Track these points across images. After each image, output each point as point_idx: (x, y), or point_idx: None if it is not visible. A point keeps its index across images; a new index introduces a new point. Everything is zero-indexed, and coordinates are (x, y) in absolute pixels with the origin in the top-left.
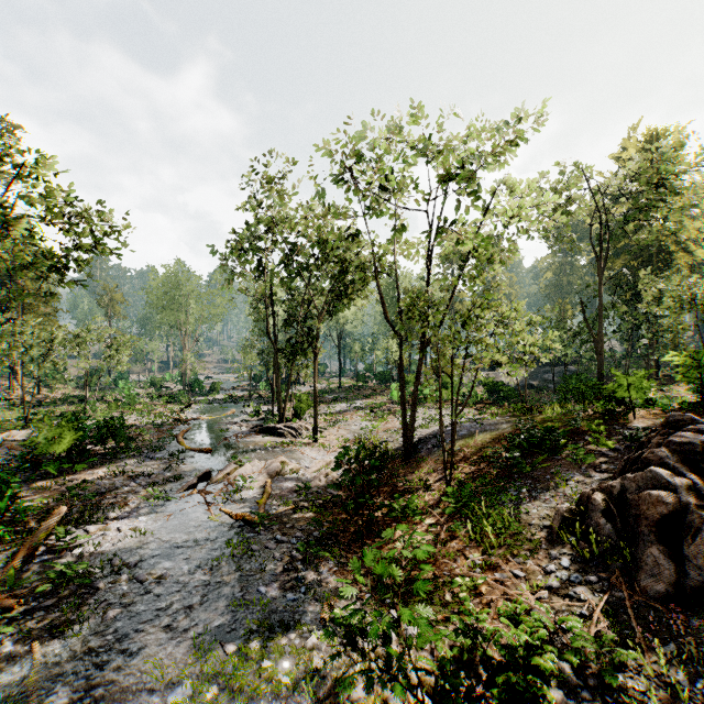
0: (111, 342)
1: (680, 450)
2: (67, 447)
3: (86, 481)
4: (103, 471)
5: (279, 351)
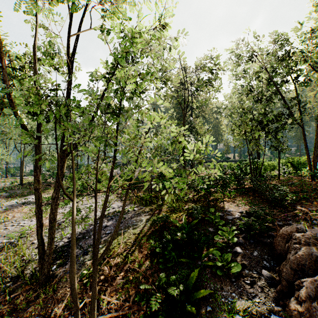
0: None
1: None
2: None
3: None
4: None
5: None
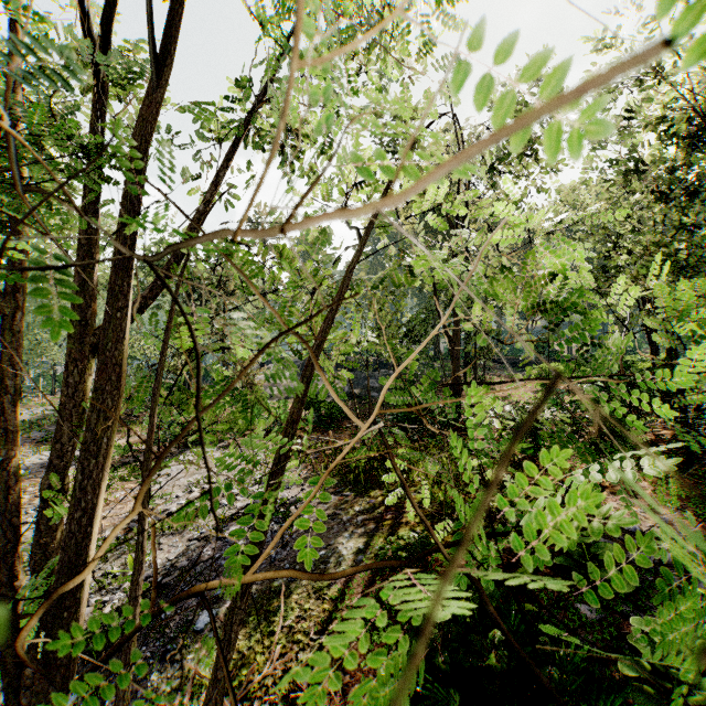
0: None
1: None
2: None
3: None
4: None
5: None
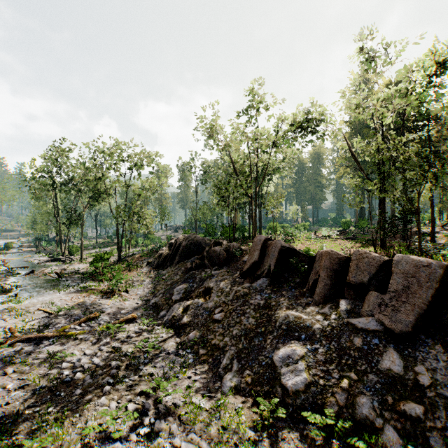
0: None
1: (169, 244)
2: None
3: None
4: None
5: (63, 224)
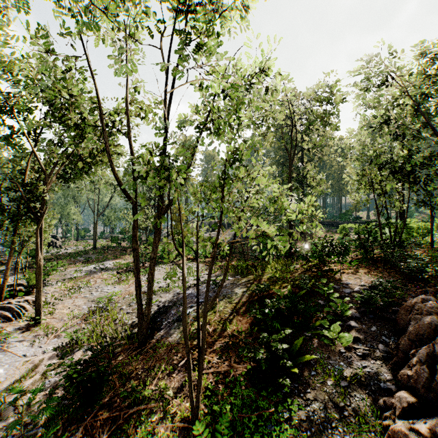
0: None
1: None
2: None
3: None
4: None
5: None
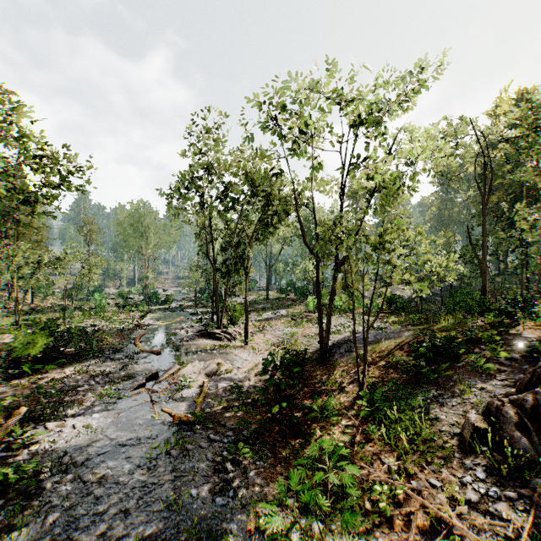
0: (85, 263)
1: None
2: (40, 350)
3: (54, 379)
4: (71, 370)
5: (217, 270)
